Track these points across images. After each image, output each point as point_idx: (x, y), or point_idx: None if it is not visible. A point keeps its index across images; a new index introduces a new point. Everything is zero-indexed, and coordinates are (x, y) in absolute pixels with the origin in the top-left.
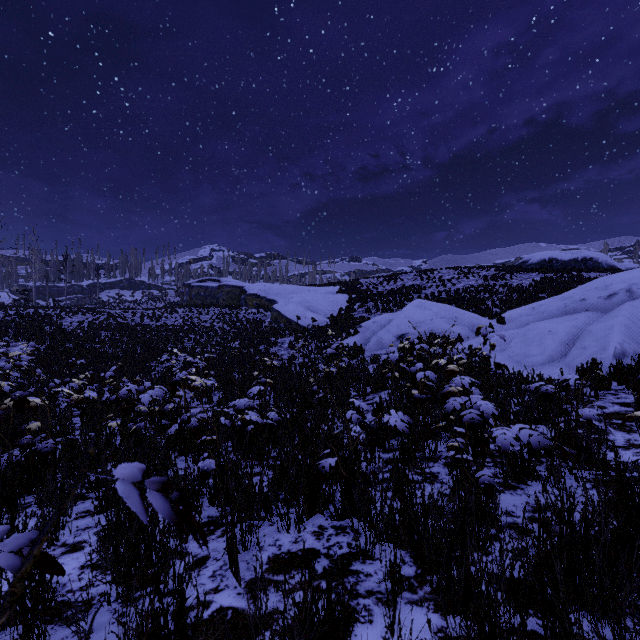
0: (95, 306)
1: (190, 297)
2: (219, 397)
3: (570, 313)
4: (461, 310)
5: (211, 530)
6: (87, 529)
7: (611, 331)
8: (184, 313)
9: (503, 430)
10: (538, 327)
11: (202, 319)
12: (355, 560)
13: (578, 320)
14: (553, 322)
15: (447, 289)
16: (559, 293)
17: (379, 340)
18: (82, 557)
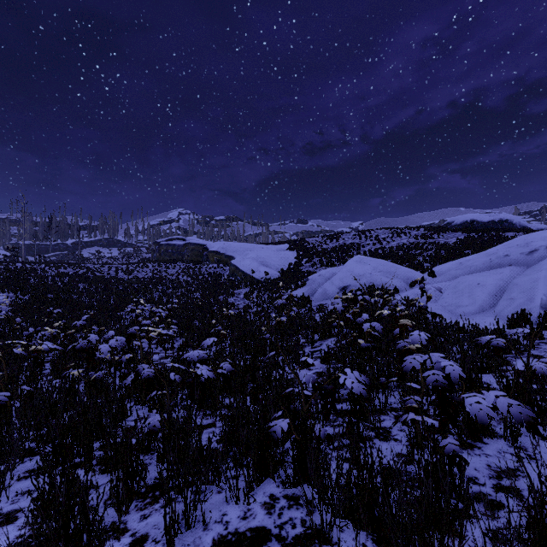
0: (77, 261)
1: (159, 254)
2: (180, 344)
3: (495, 267)
4: (396, 265)
5: (156, 496)
6: (27, 493)
7: (536, 284)
8: (154, 267)
9: (476, 398)
10: (467, 280)
11: (169, 273)
12: (310, 545)
13: (504, 274)
14: (481, 275)
15: (383, 246)
16: (482, 250)
17: (324, 291)
18: (12, 532)
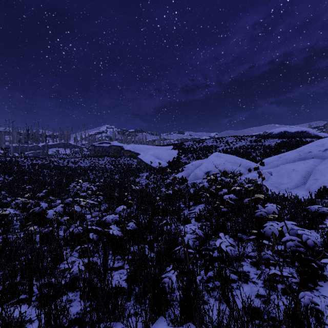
0: (44, 156)
1: (94, 152)
2: (104, 208)
3: (302, 159)
4: (240, 158)
5: None
6: None
7: None
8: (91, 160)
9: None
10: (286, 167)
11: (100, 163)
12: None
13: (309, 163)
14: (294, 164)
15: (230, 147)
16: (292, 149)
17: (195, 174)
18: None
